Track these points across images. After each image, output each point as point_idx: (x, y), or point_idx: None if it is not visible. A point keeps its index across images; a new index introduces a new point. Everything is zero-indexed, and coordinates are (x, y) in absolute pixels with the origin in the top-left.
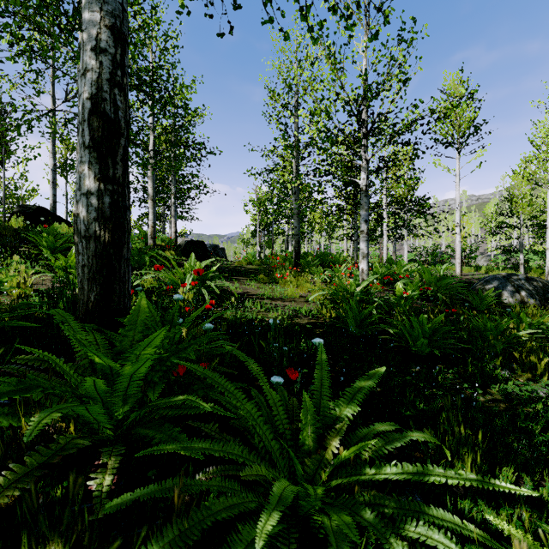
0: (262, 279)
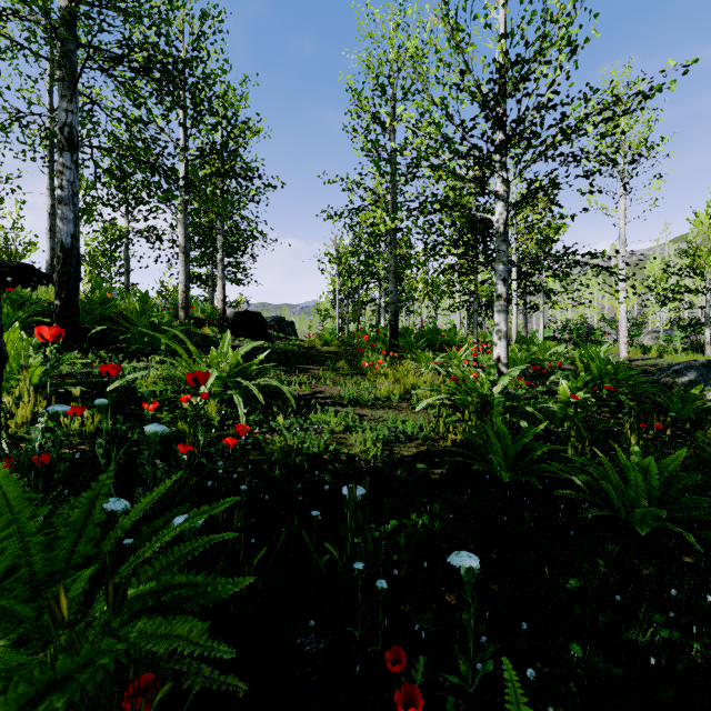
0: (341, 368)
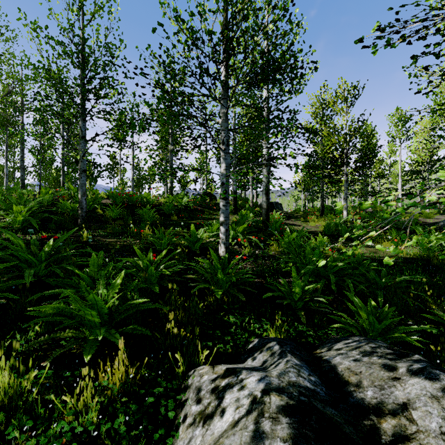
0: (301, 219)
